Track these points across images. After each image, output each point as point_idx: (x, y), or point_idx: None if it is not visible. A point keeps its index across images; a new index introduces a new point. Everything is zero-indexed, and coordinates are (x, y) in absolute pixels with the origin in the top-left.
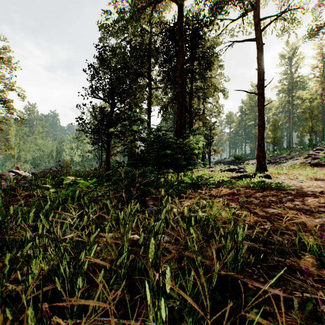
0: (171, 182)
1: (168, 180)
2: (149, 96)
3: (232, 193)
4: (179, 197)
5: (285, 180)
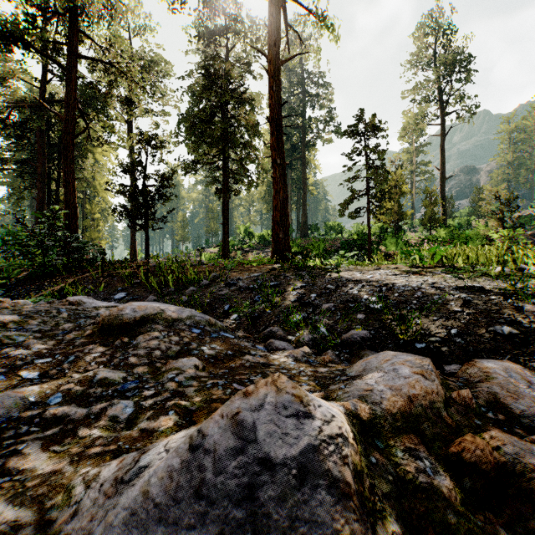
0: None
1: None
2: None
3: None
4: None
5: None
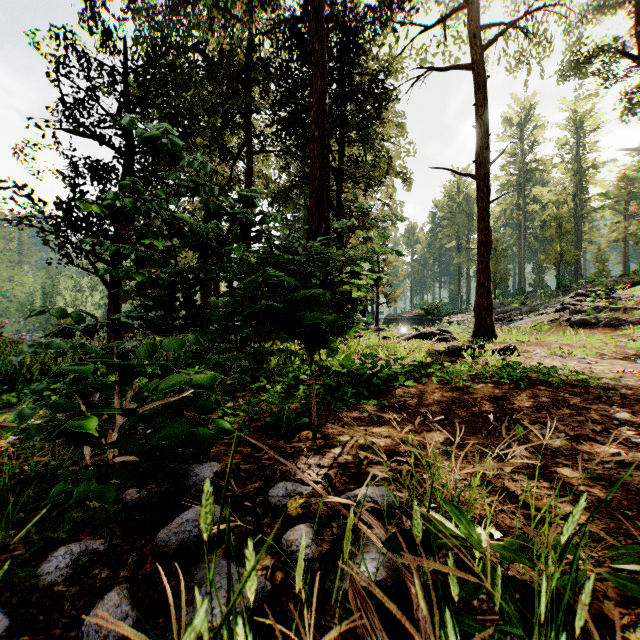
0: (293, 373)
1: (288, 363)
2: (246, 169)
3: (466, 405)
4: (315, 431)
5: (547, 357)
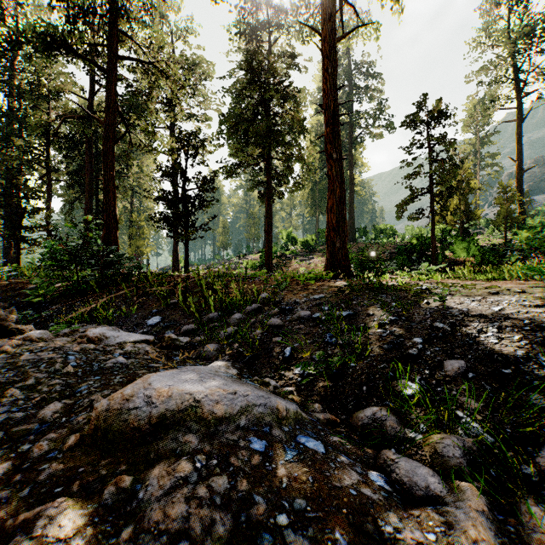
0: None
1: None
2: (48, 190)
3: None
4: None
5: None
